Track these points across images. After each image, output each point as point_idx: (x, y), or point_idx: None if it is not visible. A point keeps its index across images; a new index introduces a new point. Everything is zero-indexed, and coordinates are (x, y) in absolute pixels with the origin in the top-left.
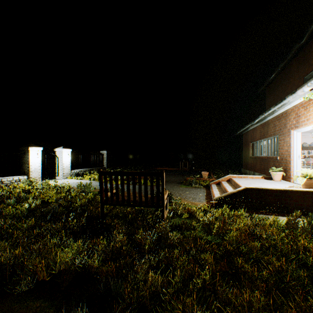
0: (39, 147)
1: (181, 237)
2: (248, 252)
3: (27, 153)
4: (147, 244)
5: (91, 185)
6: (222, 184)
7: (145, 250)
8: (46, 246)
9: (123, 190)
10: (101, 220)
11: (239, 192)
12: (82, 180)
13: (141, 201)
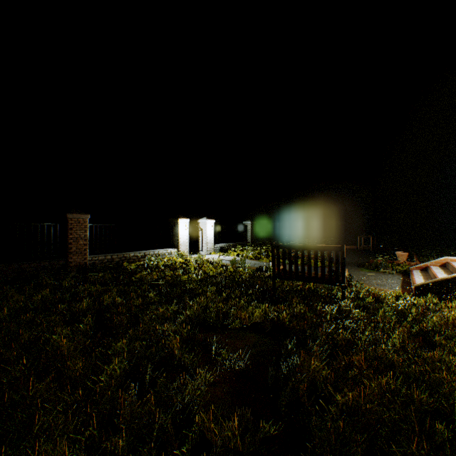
0: (186, 219)
1: (366, 316)
2: (451, 334)
3: (177, 225)
4: (329, 315)
5: (245, 261)
6: (430, 269)
7: (326, 320)
8: (239, 304)
9: (296, 265)
10: (273, 293)
11: (455, 278)
12: (228, 256)
13: (316, 276)
